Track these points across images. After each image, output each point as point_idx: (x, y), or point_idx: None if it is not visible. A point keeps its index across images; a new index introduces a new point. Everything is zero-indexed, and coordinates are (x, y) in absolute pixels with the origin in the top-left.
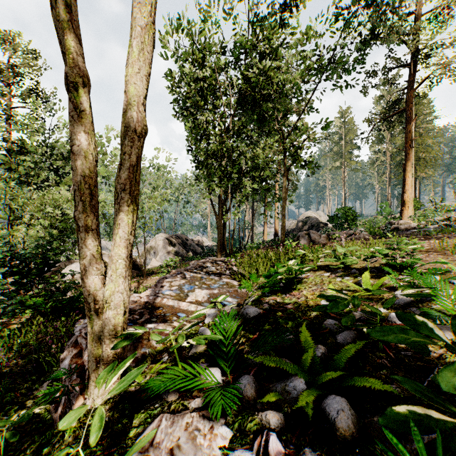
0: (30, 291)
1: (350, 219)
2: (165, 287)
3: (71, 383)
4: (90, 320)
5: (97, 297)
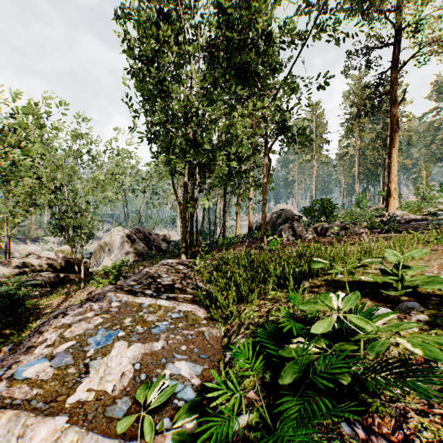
0: None
1: (329, 211)
2: (40, 348)
3: None
4: None
5: None
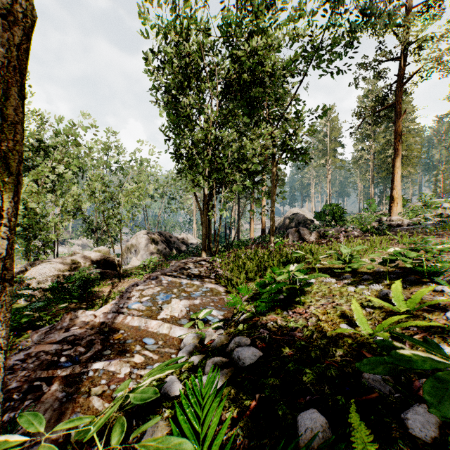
0: None
1: (338, 215)
2: (134, 298)
3: None
4: None
5: None
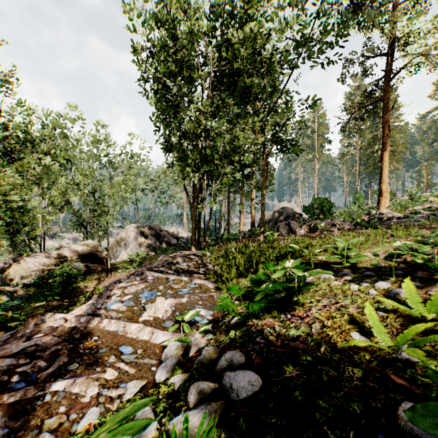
0: None
1: (327, 209)
2: (114, 297)
3: None
4: None
5: None
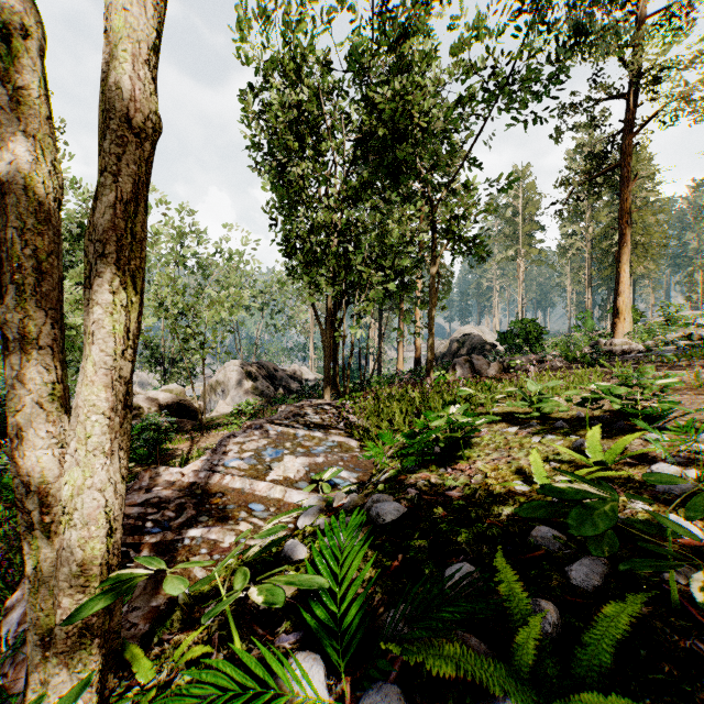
0: None
1: (533, 337)
2: (231, 453)
3: (14, 669)
4: (33, 551)
5: (50, 498)
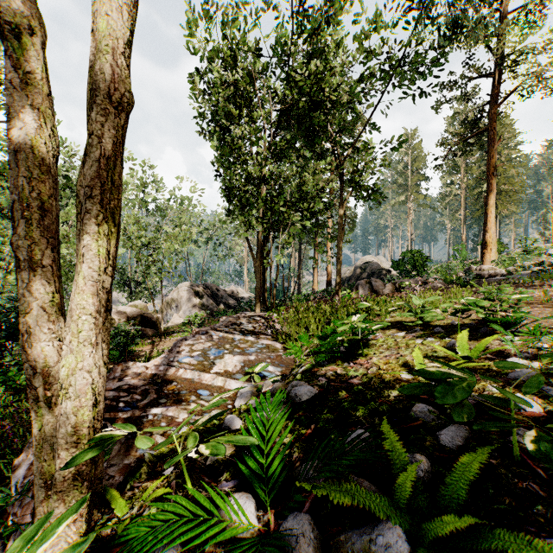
0: (2, 359)
1: (420, 264)
2: (183, 352)
3: (22, 510)
4: (38, 417)
5: (50, 378)
